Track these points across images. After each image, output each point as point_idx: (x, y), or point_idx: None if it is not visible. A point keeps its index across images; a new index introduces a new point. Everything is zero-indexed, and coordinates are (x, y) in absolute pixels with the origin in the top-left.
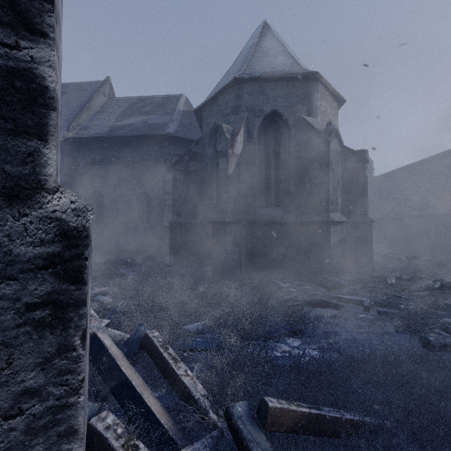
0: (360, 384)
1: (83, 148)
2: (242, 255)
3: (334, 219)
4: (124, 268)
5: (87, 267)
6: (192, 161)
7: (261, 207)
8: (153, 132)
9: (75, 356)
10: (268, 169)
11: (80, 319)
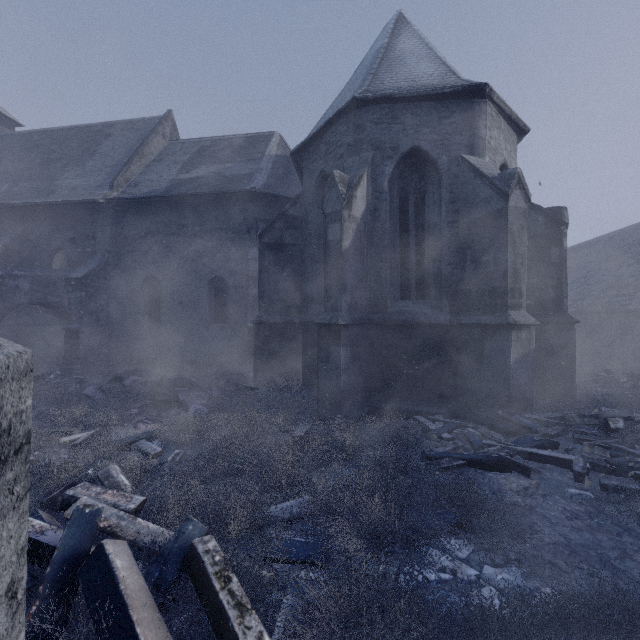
0: None
1: (132, 213)
2: (364, 375)
3: (516, 321)
4: (185, 393)
5: None
6: (287, 229)
7: (395, 300)
8: (231, 188)
9: None
10: (406, 240)
11: None
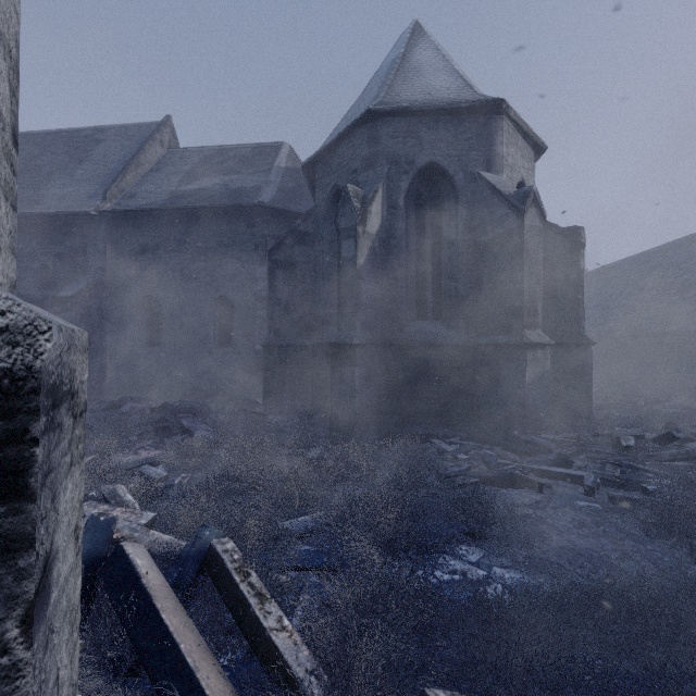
0: (601, 648)
1: (128, 227)
2: (379, 398)
3: (531, 340)
4: (189, 419)
5: (36, 460)
6: (298, 246)
7: (411, 320)
8: (237, 202)
9: (7, 665)
10: (422, 258)
11: (20, 580)
